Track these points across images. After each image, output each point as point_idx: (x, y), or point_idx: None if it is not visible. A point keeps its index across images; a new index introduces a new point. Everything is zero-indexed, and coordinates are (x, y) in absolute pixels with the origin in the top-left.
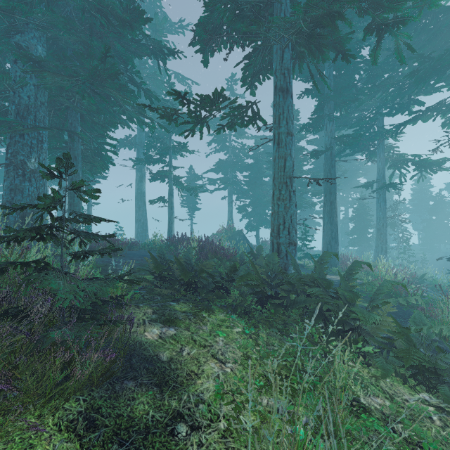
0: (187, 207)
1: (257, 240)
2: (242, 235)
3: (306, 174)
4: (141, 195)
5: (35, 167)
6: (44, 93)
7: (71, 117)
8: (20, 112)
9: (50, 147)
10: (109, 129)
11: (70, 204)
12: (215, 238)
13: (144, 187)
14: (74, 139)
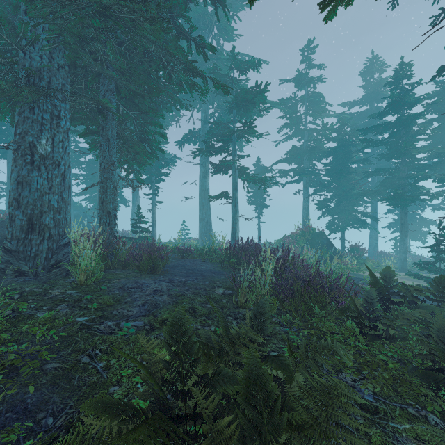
0: (254, 204)
1: (342, 243)
2: (325, 238)
3: (422, 152)
4: (205, 192)
5: (46, 151)
6: (64, 53)
7: (103, 88)
8: (31, 79)
9: (86, 132)
10: (162, 113)
11: (102, 201)
12: (288, 240)
13: (208, 183)
14: (105, 115)
